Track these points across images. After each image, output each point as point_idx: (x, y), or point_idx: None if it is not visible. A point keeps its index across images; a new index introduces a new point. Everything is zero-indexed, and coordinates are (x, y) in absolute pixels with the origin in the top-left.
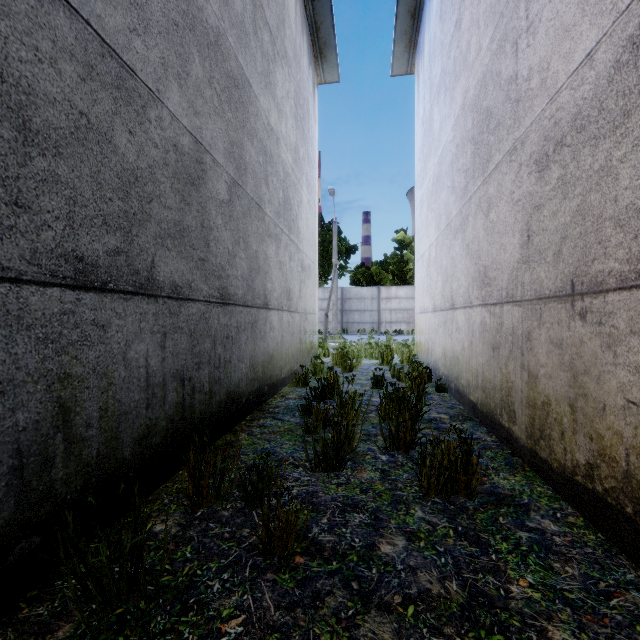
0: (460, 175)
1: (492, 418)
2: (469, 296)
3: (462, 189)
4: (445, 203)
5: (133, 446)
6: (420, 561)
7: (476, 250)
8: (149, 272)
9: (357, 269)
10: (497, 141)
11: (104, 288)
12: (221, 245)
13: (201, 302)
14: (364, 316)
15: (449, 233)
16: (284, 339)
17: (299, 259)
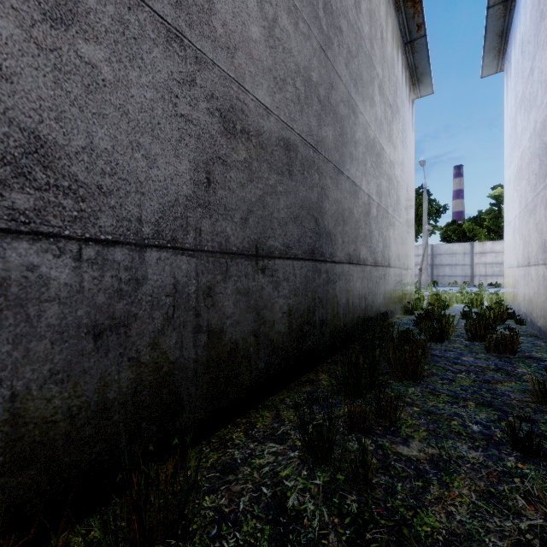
0: (532, 175)
1: None
2: (537, 258)
3: (533, 185)
4: (524, 190)
5: (356, 319)
6: (479, 362)
7: (540, 229)
8: (359, 255)
9: (447, 227)
10: None
11: (352, 263)
12: (374, 238)
13: (369, 266)
14: (455, 270)
15: (526, 212)
16: (396, 285)
17: (404, 233)
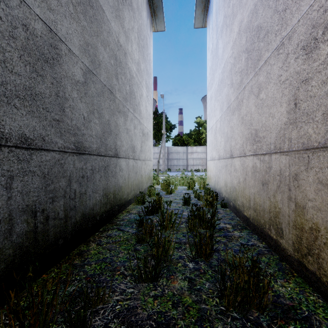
0: (237, 75)
1: (262, 230)
2: (243, 149)
3: (238, 83)
4: (226, 94)
5: None
6: None
7: (249, 120)
8: None
9: (176, 137)
10: (266, 44)
11: None
12: (76, 112)
13: (56, 152)
14: (179, 162)
15: (229, 112)
16: (130, 176)
17: (140, 128)
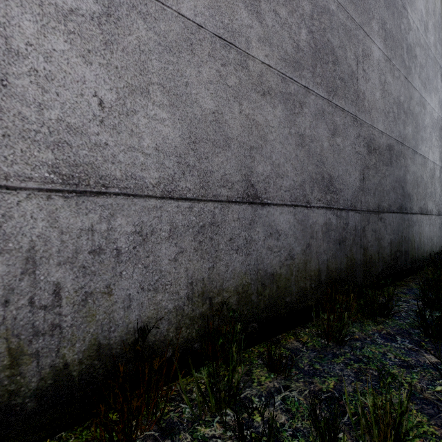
0: None
1: None
2: None
3: None
4: None
5: (425, 253)
6: None
7: None
8: (427, 208)
9: None
10: None
11: (422, 213)
12: (437, 194)
13: (434, 215)
14: None
15: None
16: None
17: None
